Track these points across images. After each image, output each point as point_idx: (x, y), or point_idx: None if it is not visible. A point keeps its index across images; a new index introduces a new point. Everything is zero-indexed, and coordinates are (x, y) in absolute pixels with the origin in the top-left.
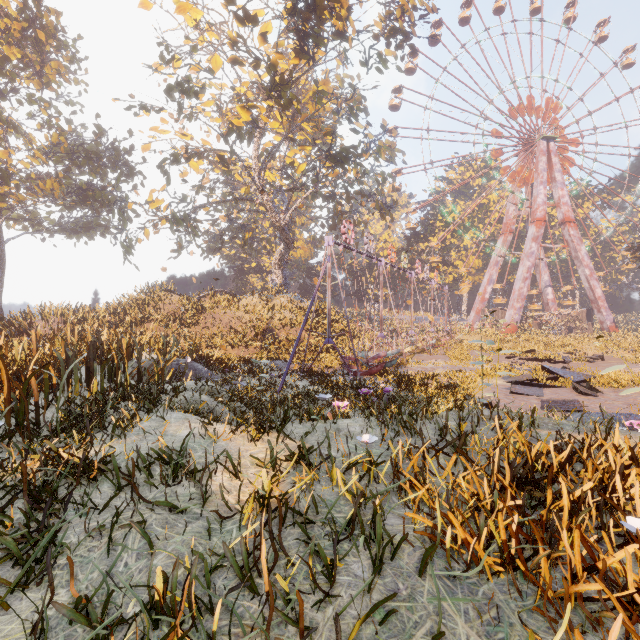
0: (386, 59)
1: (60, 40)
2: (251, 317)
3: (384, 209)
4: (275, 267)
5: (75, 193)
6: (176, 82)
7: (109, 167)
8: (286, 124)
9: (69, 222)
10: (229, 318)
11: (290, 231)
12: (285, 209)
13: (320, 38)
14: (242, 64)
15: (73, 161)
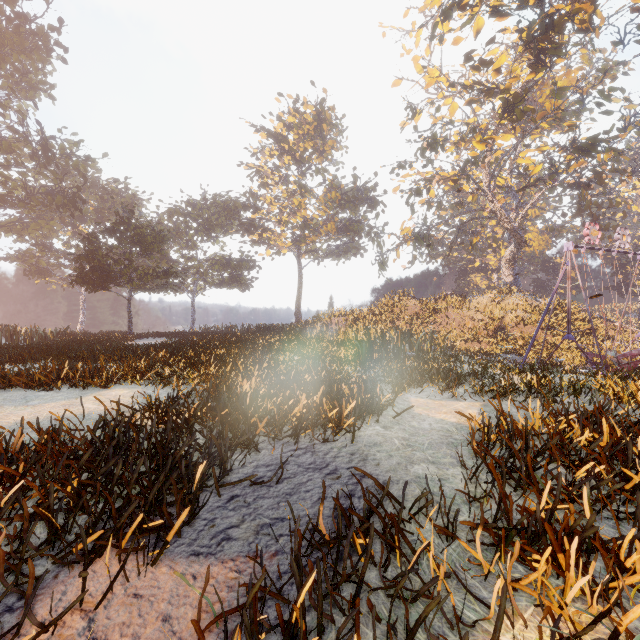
0: None
1: (334, 125)
2: (482, 316)
3: None
4: (504, 267)
5: (340, 228)
6: (427, 145)
7: (360, 204)
8: (518, 129)
9: (335, 249)
10: (461, 317)
11: (520, 226)
12: (515, 207)
13: (559, 49)
14: (476, 102)
15: (341, 207)
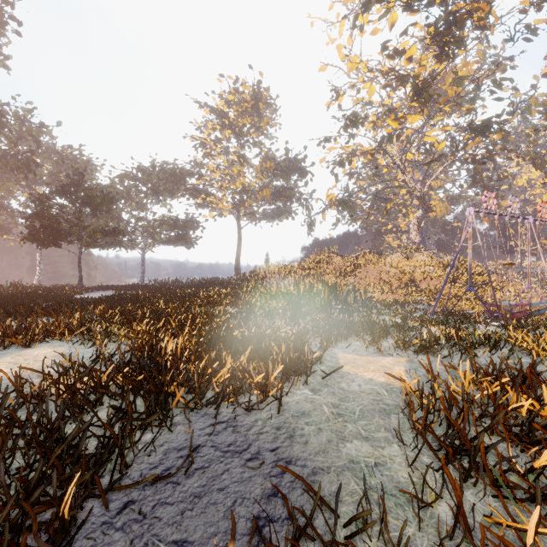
0: (535, 28)
1: (269, 104)
2: (395, 271)
3: (537, 160)
4: (413, 229)
5: (274, 194)
6: (349, 121)
7: (292, 173)
8: (425, 111)
9: (270, 212)
10: (377, 272)
11: (426, 195)
12: (422, 178)
13: (460, 42)
14: (391, 86)
15: (275, 175)
